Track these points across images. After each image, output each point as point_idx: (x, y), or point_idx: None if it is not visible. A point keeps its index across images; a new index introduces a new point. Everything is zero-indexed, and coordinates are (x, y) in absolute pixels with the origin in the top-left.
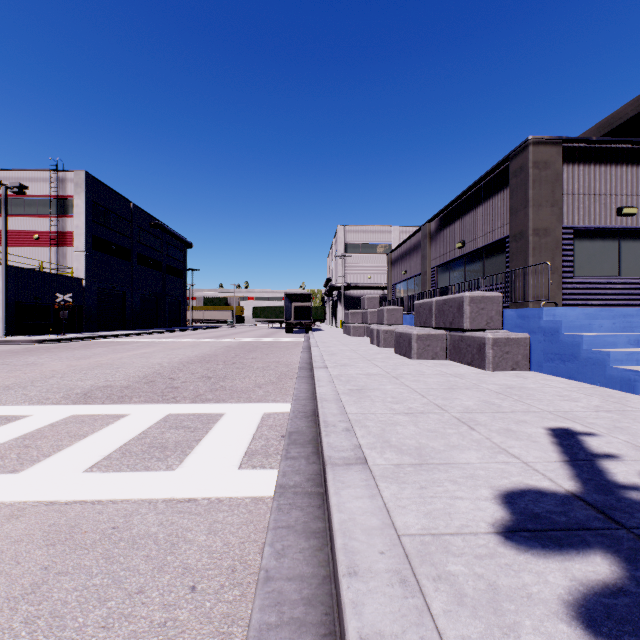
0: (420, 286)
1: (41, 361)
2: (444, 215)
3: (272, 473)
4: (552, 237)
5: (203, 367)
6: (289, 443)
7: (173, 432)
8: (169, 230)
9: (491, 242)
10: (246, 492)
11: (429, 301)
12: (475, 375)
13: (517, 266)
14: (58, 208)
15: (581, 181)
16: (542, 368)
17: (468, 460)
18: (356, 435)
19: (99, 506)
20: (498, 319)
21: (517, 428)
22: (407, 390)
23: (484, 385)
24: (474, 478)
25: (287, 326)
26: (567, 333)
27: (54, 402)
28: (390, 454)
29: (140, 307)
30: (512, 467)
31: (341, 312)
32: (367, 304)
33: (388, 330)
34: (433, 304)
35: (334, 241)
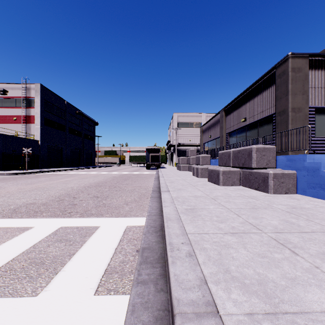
0: (219, 144)
1: (5, 185)
2: (233, 104)
3: (123, 301)
4: (303, 113)
5: (96, 190)
6: (141, 262)
7: (56, 245)
8: (86, 115)
9: (263, 117)
10: None
11: (228, 151)
12: (264, 197)
13: (281, 130)
14: (26, 103)
15: (319, 80)
16: (306, 192)
17: (321, 305)
18: (198, 261)
19: None
20: (273, 161)
21: None
22: (225, 210)
23: (275, 205)
24: None
25: (147, 165)
26: None
27: None
28: (237, 293)
29: (70, 155)
30: None
31: (175, 158)
32: (190, 154)
33: (203, 168)
34: (231, 153)
35: (171, 121)
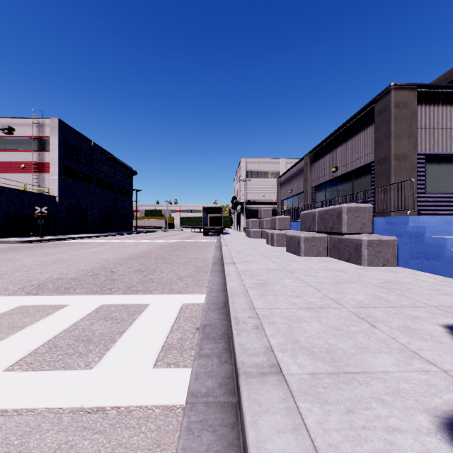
0: (302, 201)
1: (17, 257)
2: (321, 148)
3: (185, 373)
4: (409, 161)
5: (139, 262)
6: (202, 338)
7: (101, 324)
8: (120, 162)
9: (359, 166)
10: (157, 399)
11: (312, 211)
12: (355, 270)
13: (381, 184)
14: (39, 145)
15: (431, 118)
16: (408, 264)
17: (385, 367)
18: (266, 333)
19: (1, 419)
20: (369, 225)
21: (415, 325)
22: (303, 284)
23: (366, 279)
24: (401, 395)
25: (204, 231)
26: (431, 236)
27: (10, 293)
28: (303, 359)
29: (99, 217)
30: (435, 378)
31: (243, 220)
32: (263, 214)
33: (280, 234)
34: (316, 214)
35: (238, 170)
